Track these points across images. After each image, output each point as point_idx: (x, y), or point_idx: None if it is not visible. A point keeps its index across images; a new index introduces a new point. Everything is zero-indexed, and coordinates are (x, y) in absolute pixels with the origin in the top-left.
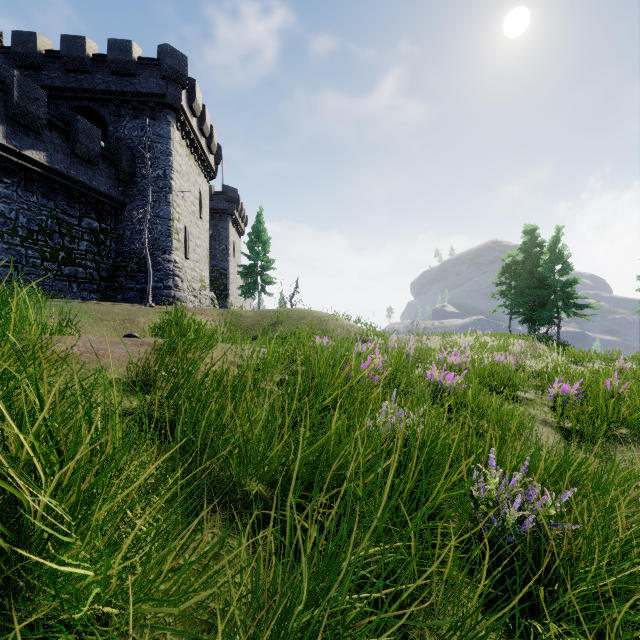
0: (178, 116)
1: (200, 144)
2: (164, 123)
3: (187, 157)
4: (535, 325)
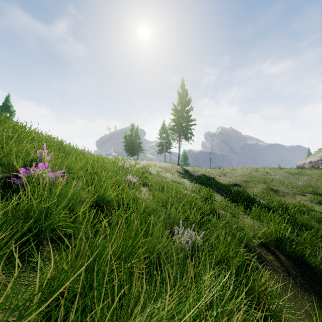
0: None
1: None
2: None
3: None
4: (131, 155)
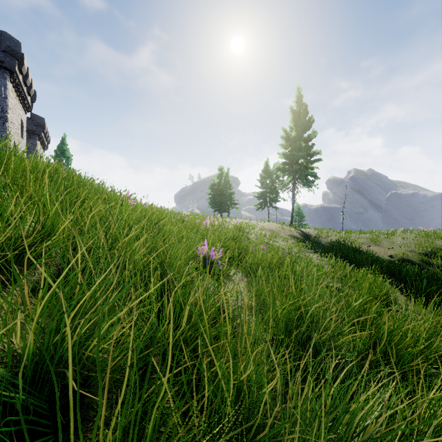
0: (12, 74)
1: (23, 90)
2: (2, 78)
3: (15, 98)
4: (219, 212)
